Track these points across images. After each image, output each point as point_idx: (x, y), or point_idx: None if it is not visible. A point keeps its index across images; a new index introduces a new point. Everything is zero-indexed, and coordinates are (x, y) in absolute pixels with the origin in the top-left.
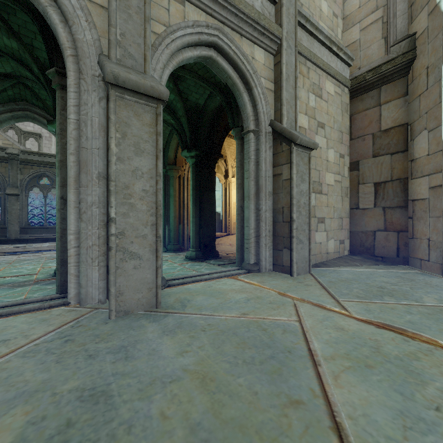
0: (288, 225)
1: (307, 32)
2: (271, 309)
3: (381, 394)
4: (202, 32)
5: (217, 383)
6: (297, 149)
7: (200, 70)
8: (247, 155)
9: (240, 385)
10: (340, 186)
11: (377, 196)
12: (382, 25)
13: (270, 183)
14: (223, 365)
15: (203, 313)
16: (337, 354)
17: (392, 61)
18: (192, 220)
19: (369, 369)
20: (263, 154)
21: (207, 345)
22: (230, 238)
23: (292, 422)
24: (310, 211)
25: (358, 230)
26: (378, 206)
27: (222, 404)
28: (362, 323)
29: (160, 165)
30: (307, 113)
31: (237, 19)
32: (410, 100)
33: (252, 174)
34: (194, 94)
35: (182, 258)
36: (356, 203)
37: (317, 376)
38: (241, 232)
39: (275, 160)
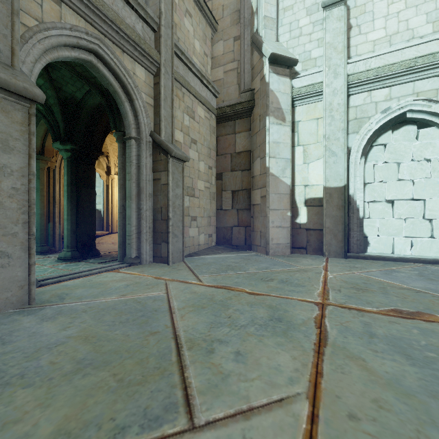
0: (165, 222)
1: (183, 62)
2: (147, 289)
3: (205, 318)
4: (81, 37)
5: (98, 337)
6: (173, 160)
7: (78, 66)
8: (129, 159)
9: (116, 334)
10: (209, 191)
11: (234, 201)
12: (237, 74)
13: (151, 186)
14: (103, 327)
15: (84, 300)
16: (187, 306)
17: (242, 104)
18: (66, 218)
19: (203, 309)
20: (144, 159)
21: (88, 319)
22: (112, 236)
23: (150, 341)
24: (183, 211)
25: (222, 226)
26: (234, 208)
27: (102, 346)
28: (208, 287)
29: (34, 164)
30: (183, 130)
31: (118, 36)
32: (252, 134)
33: (134, 177)
34: (70, 86)
35: (53, 260)
36: (220, 205)
37: (171, 318)
38: (123, 230)
39: (155, 166)
